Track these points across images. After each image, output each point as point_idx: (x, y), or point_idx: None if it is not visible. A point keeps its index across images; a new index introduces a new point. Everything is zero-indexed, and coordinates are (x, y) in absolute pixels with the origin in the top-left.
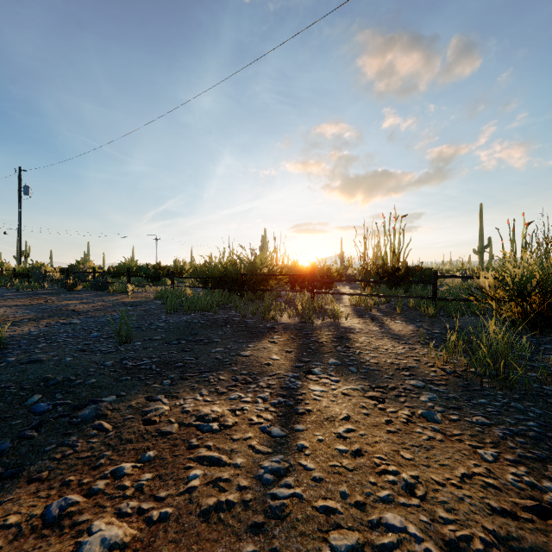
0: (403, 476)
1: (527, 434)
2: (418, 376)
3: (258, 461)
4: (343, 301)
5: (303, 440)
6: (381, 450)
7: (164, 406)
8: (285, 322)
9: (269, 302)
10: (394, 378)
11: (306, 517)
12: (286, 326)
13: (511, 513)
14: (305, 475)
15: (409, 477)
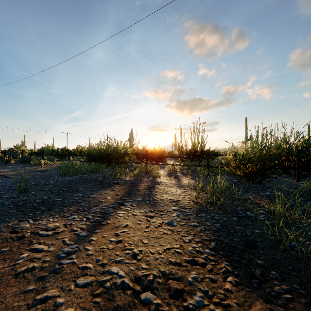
0: (134, 250)
1: (212, 229)
2: (179, 205)
3: (62, 248)
4: (166, 168)
5: (94, 237)
6: (132, 240)
7: (27, 224)
8: (127, 179)
9: (118, 168)
10: (166, 206)
11: (71, 271)
12: (126, 182)
13: (179, 264)
14: (84, 253)
15: (137, 251)
